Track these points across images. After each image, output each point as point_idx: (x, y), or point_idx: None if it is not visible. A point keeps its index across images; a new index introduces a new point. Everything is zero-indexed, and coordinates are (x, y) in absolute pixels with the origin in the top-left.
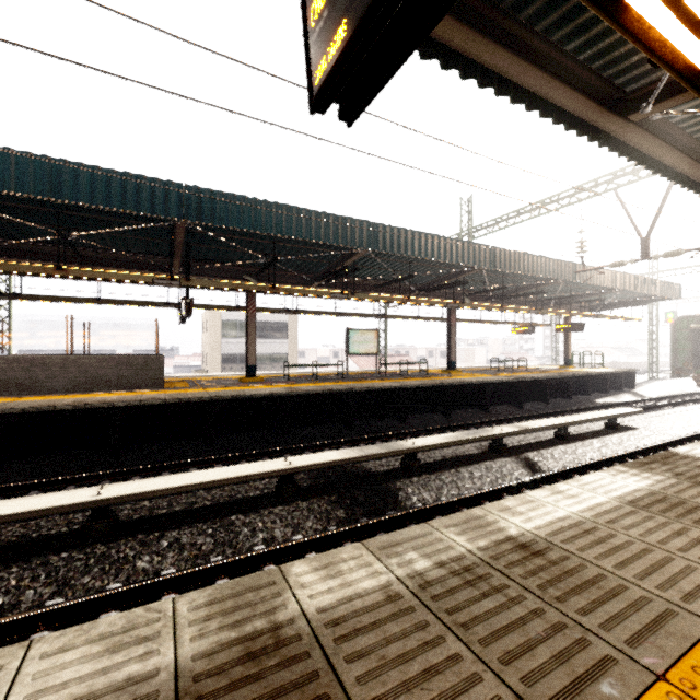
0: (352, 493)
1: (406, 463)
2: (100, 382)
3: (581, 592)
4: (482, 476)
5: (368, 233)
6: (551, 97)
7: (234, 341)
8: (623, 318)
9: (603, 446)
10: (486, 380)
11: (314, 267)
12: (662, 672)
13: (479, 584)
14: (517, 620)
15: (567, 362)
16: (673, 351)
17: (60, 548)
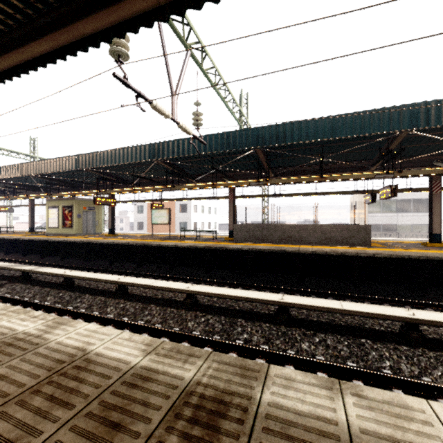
0: None
1: None
2: (331, 240)
3: None
4: None
5: None
6: None
7: (378, 215)
8: None
9: None
10: None
11: None
12: None
13: None
14: None
15: None
16: None
17: (395, 341)
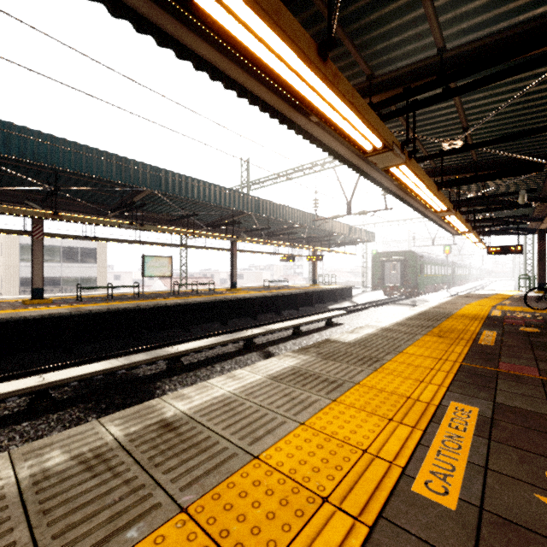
0: (111, 398)
1: (170, 365)
2: None
3: (181, 454)
4: (231, 368)
5: (151, 175)
6: (255, 91)
7: None
8: (346, 253)
9: (319, 338)
10: (254, 295)
11: (107, 199)
12: (188, 505)
13: (98, 467)
14: (105, 492)
15: (314, 282)
16: (372, 274)
17: None
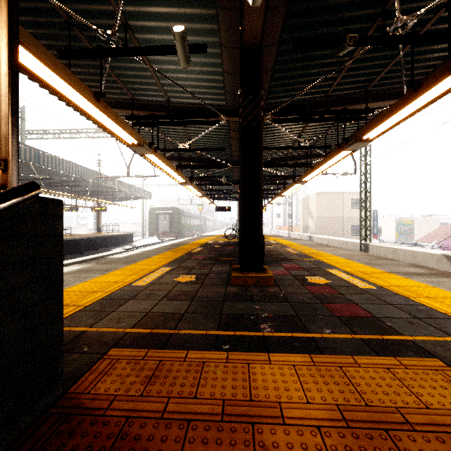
0: None
1: None
2: None
3: None
4: None
5: None
6: None
7: None
8: (127, 206)
9: None
10: None
11: None
12: None
13: None
14: None
15: (99, 230)
16: (149, 224)
17: None
